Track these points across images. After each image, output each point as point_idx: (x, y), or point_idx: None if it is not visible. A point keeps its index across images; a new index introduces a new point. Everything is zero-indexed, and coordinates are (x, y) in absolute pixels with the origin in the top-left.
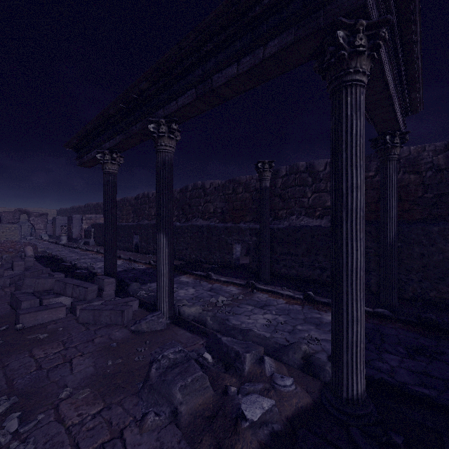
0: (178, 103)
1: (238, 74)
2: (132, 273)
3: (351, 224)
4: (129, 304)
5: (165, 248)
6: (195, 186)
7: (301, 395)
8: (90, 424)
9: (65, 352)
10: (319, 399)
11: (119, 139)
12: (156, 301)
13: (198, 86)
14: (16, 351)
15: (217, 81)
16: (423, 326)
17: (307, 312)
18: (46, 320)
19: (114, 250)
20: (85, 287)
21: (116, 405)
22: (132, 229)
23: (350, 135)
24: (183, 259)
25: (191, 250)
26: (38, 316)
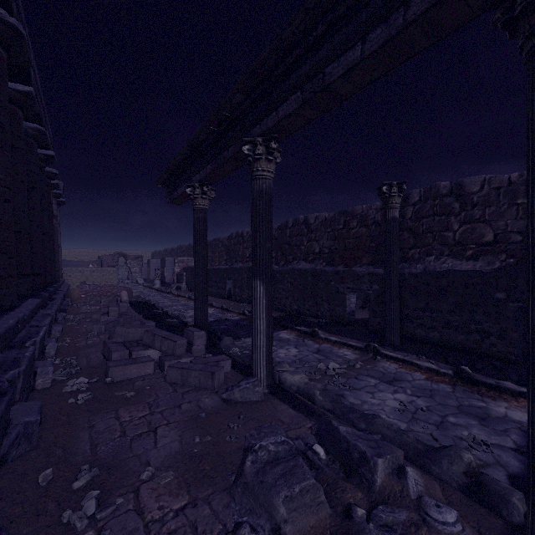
0: (278, 114)
1: (362, 58)
2: (224, 325)
3: None
4: (220, 363)
5: (262, 299)
6: (296, 221)
7: None
8: (172, 525)
9: (150, 418)
10: None
11: (210, 168)
12: (251, 362)
13: (304, 87)
14: (103, 409)
15: (332, 74)
16: None
17: (462, 396)
18: (134, 376)
19: (204, 298)
20: (173, 341)
21: (203, 503)
22: (224, 273)
23: None
24: (282, 310)
25: (292, 300)
26: (126, 370)
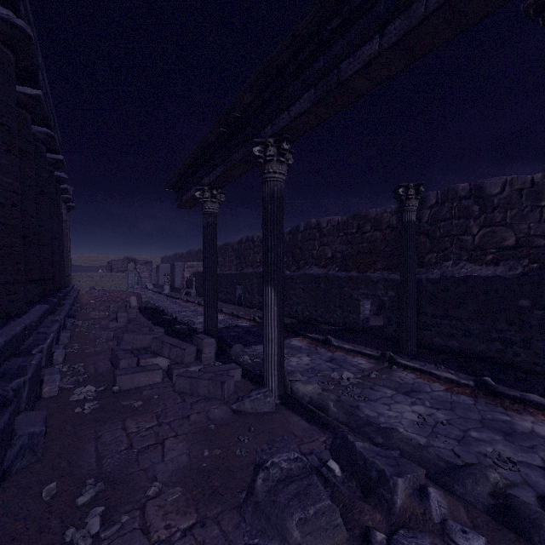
0: (291, 113)
1: (380, 51)
2: (234, 332)
3: None
4: (230, 372)
5: (273, 306)
6: (308, 225)
7: None
8: None
9: (158, 429)
10: None
11: (219, 171)
12: (262, 371)
13: (318, 84)
14: (110, 419)
15: (347, 70)
16: None
17: (484, 409)
18: (142, 384)
19: (214, 304)
20: (182, 349)
21: (212, 522)
22: (235, 279)
23: None
24: (294, 317)
25: (303, 306)
26: (134, 378)
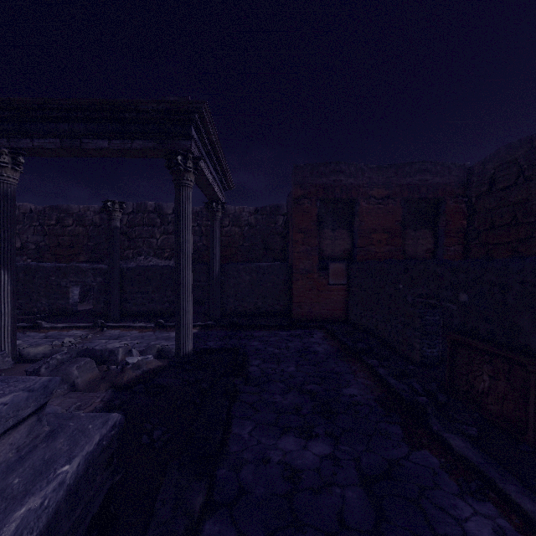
0: (34, 143)
1: (109, 148)
2: None
3: (185, 260)
4: None
5: (7, 286)
6: None
7: (158, 361)
8: None
9: None
10: (168, 364)
11: None
12: None
13: (64, 139)
14: None
15: (88, 145)
16: (231, 326)
17: (159, 334)
18: None
19: None
20: None
21: None
22: None
23: (185, 213)
24: None
25: None
26: None
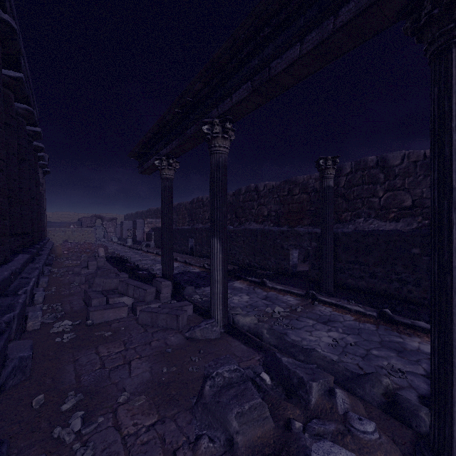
0: (232, 100)
1: (301, 56)
2: (187, 276)
3: None
4: (184, 308)
5: (219, 254)
6: (248, 188)
7: (387, 447)
8: (144, 438)
9: (125, 353)
10: None
11: (175, 144)
12: (209, 307)
13: (254, 78)
14: (85, 346)
15: (276, 68)
16: None
17: (384, 334)
18: (111, 319)
19: (170, 253)
20: (144, 289)
21: (170, 420)
22: (187, 233)
23: None
24: (236, 264)
25: (244, 255)
26: (104, 313)
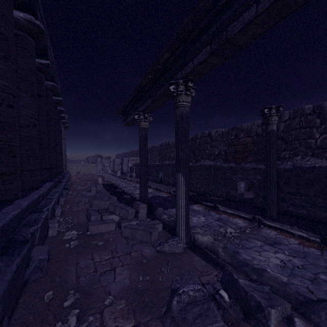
0: (194, 63)
1: (256, 15)
2: (158, 200)
3: None
4: (155, 226)
5: (182, 185)
6: (203, 134)
7: None
8: None
9: (112, 260)
10: None
11: (149, 102)
12: (175, 225)
13: (212, 42)
14: (85, 252)
15: (233, 30)
16: None
17: None
18: (103, 231)
19: (145, 183)
20: (127, 210)
21: (144, 326)
22: (158, 167)
23: None
24: (194, 191)
25: (200, 185)
26: (99, 227)
